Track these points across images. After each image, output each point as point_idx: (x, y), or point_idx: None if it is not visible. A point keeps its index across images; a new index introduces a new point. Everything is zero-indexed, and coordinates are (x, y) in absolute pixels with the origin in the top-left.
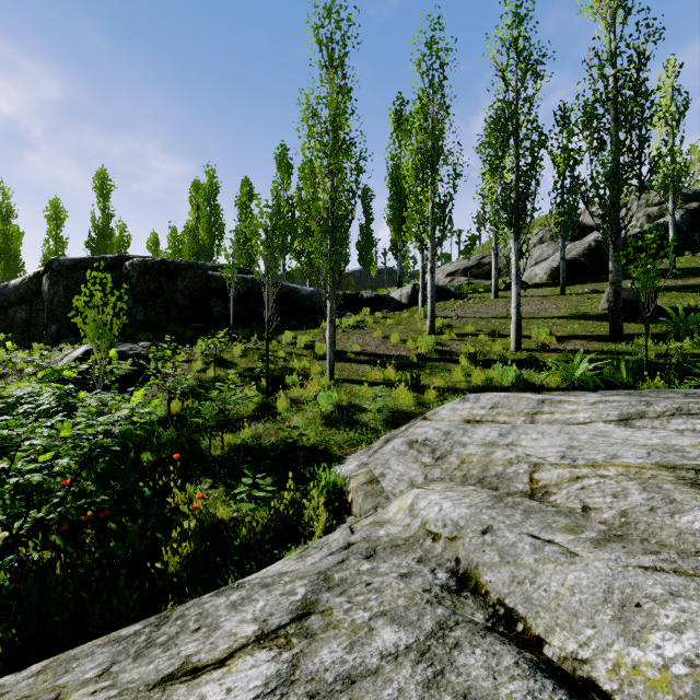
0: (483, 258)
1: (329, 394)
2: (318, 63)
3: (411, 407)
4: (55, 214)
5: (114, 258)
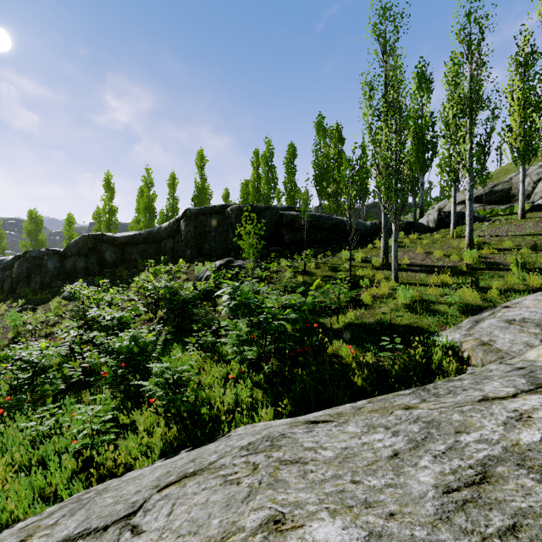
0: (496, 186)
1: (405, 291)
2: (375, 51)
3: (478, 302)
4: (172, 182)
5: (220, 206)
